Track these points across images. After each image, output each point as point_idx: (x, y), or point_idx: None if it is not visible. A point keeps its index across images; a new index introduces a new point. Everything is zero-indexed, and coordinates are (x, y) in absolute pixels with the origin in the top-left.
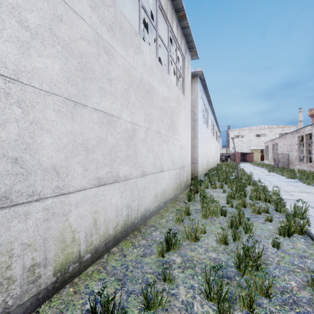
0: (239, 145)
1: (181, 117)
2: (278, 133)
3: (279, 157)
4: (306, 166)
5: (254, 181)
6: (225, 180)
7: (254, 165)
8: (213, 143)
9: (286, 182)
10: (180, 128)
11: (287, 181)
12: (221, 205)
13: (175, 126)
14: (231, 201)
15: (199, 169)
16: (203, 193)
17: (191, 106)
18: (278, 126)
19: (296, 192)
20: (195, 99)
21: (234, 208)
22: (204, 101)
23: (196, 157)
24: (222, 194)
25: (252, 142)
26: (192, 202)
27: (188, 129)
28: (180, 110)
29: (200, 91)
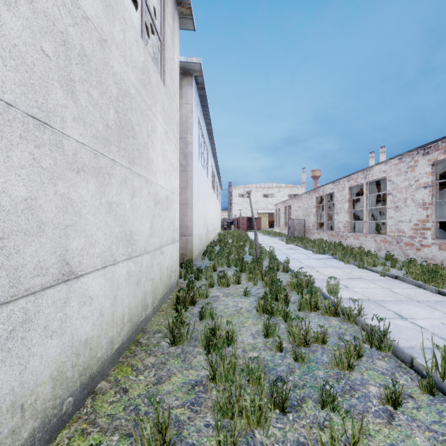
0: (244, 208)
1: (156, 127)
2: (287, 194)
3: (295, 224)
4: (326, 235)
5: (280, 262)
6: (241, 264)
7: (264, 234)
8: (214, 203)
9: (318, 260)
10: (153, 154)
11: (319, 259)
12: (254, 346)
13: (135, 141)
14: (278, 336)
15: (195, 245)
16: (207, 308)
17: (180, 128)
18: (287, 185)
19: (346, 280)
20: (188, 116)
21: (286, 351)
22: (203, 130)
23: (189, 224)
24: (244, 299)
25: (259, 203)
26: (182, 346)
27: (174, 165)
28: (153, 108)
29: (197, 107)
